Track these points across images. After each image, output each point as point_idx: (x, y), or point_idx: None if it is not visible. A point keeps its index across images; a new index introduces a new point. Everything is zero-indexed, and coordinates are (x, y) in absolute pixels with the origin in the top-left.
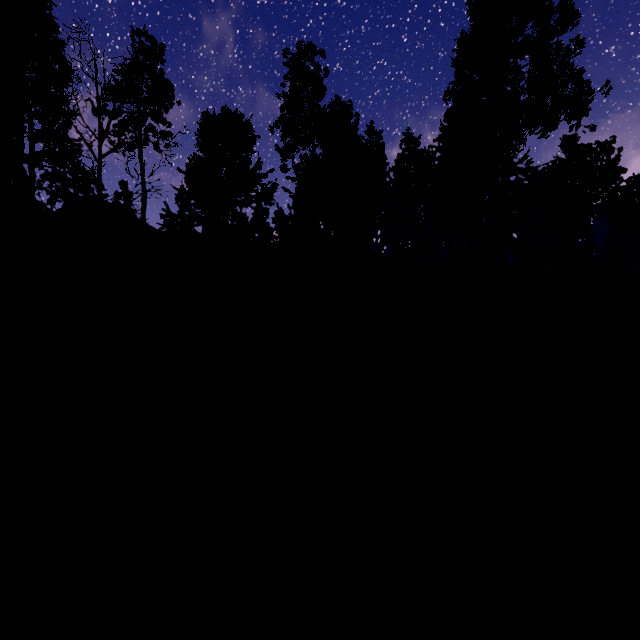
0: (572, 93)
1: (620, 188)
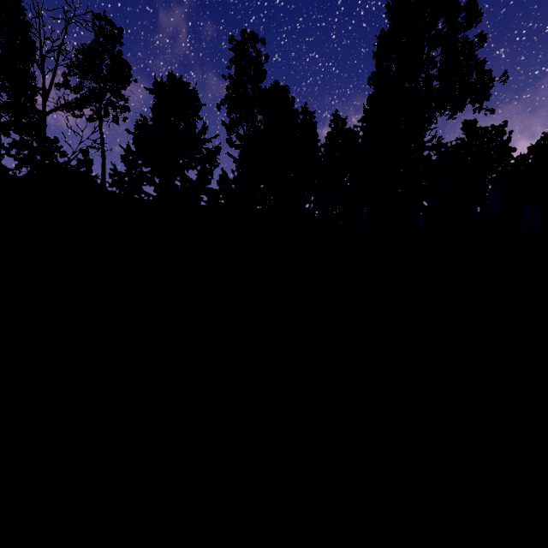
0: (476, 80)
1: (511, 164)
